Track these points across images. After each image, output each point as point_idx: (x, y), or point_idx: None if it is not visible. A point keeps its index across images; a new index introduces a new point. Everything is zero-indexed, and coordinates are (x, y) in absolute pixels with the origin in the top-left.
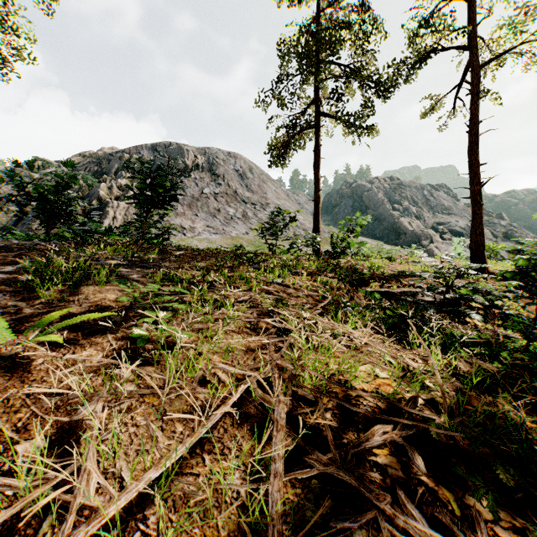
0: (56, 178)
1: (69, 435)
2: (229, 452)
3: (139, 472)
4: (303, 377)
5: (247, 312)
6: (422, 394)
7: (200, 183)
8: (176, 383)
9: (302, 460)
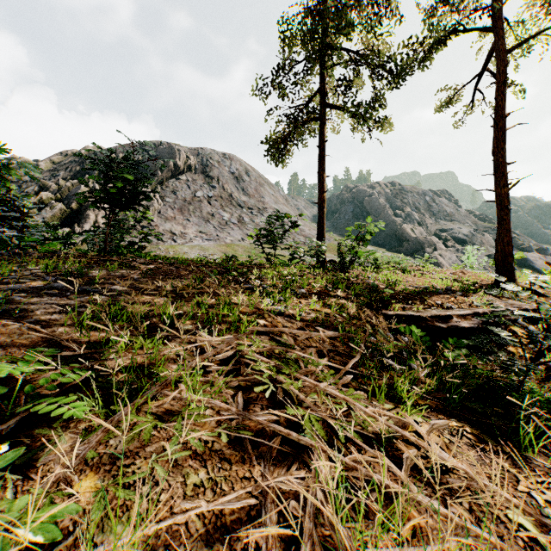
0: None
1: None
2: None
3: None
4: None
5: (227, 392)
6: None
7: (192, 185)
8: None
9: None
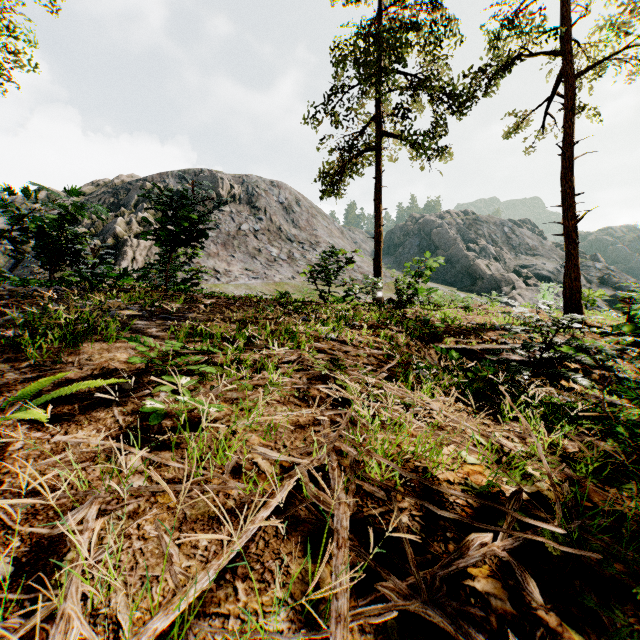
0: (59, 209)
1: (47, 556)
2: (271, 578)
3: (143, 613)
4: (368, 463)
5: (295, 376)
6: (524, 486)
7: (237, 217)
8: (201, 475)
9: (372, 587)
